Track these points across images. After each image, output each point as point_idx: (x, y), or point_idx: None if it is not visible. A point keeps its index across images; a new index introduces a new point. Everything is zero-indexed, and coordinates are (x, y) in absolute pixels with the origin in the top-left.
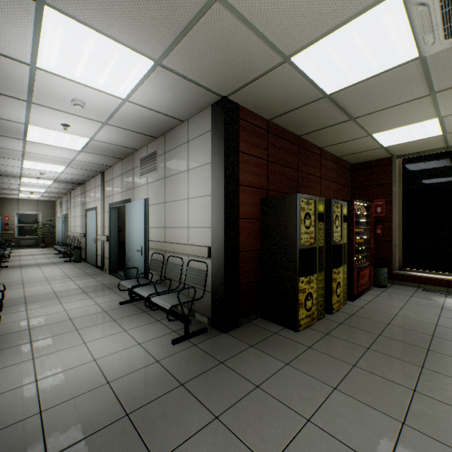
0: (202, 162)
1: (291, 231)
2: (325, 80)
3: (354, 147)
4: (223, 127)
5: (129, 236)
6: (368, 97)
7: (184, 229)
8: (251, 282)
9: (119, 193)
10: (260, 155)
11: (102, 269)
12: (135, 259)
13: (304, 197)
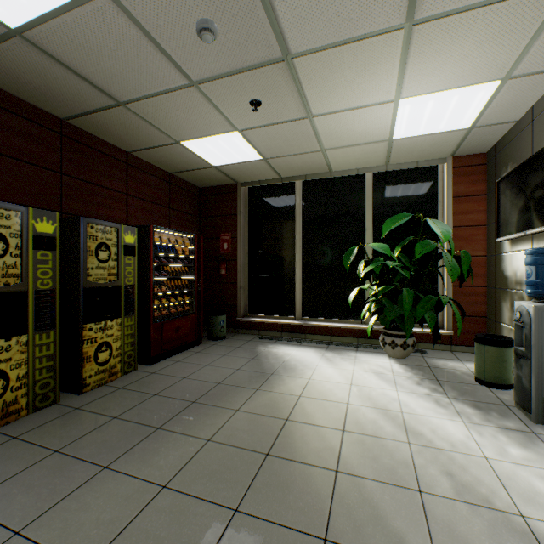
0: None
1: None
2: None
3: (177, 161)
4: None
5: None
6: (102, 62)
7: None
8: None
9: None
10: None
11: None
12: None
13: None
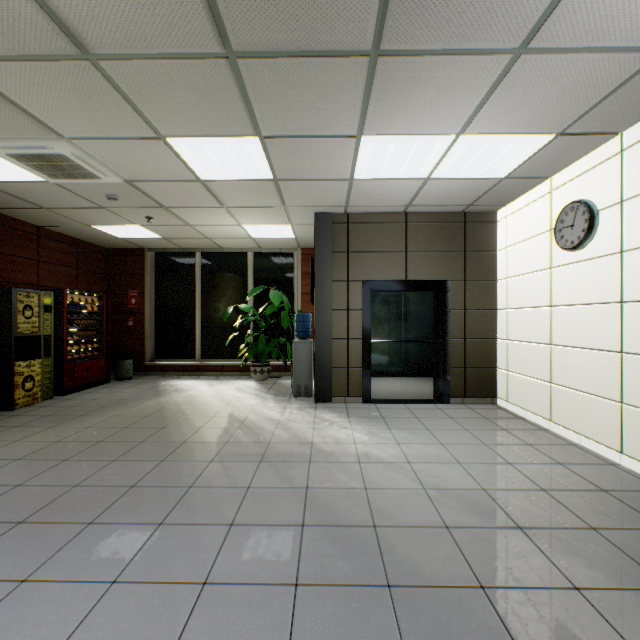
0: None
1: None
2: None
3: (87, 233)
4: None
5: None
6: (38, 195)
7: None
8: None
9: None
10: None
11: None
12: None
13: None
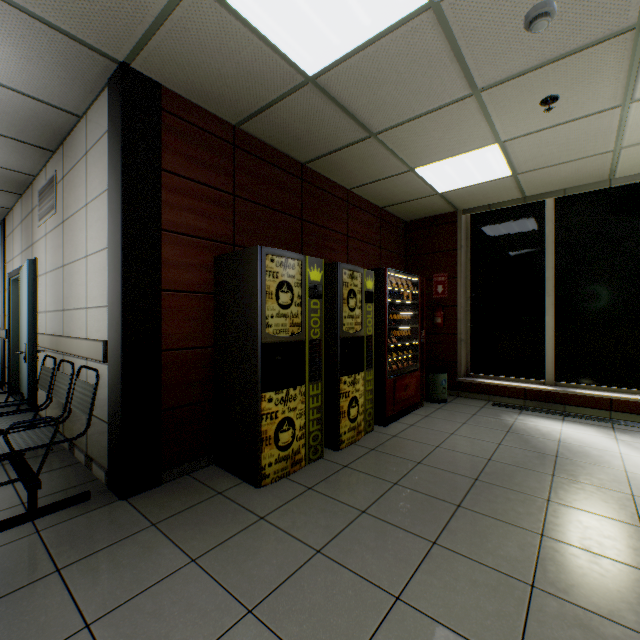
0: (101, 187)
1: (251, 312)
2: (290, 41)
3: (397, 192)
4: (120, 119)
5: (21, 327)
6: (380, 91)
7: (83, 312)
8: (194, 404)
9: (19, 255)
10: (216, 184)
11: (2, 387)
12: (23, 368)
13: (273, 253)
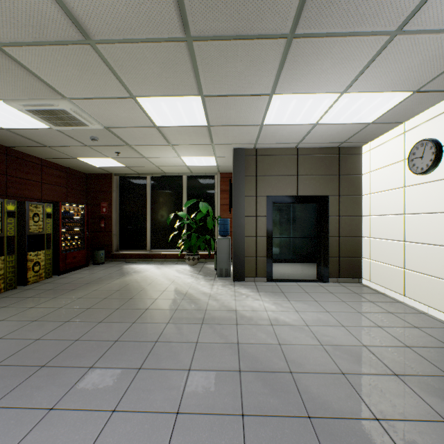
0: None
1: None
2: None
3: (74, 163)
4: None
5: None
6: (44, 138)
7: None
8: None
9: None
10: None
11: None
12: None
13: None
